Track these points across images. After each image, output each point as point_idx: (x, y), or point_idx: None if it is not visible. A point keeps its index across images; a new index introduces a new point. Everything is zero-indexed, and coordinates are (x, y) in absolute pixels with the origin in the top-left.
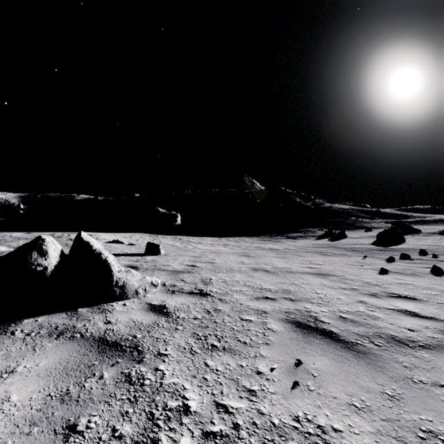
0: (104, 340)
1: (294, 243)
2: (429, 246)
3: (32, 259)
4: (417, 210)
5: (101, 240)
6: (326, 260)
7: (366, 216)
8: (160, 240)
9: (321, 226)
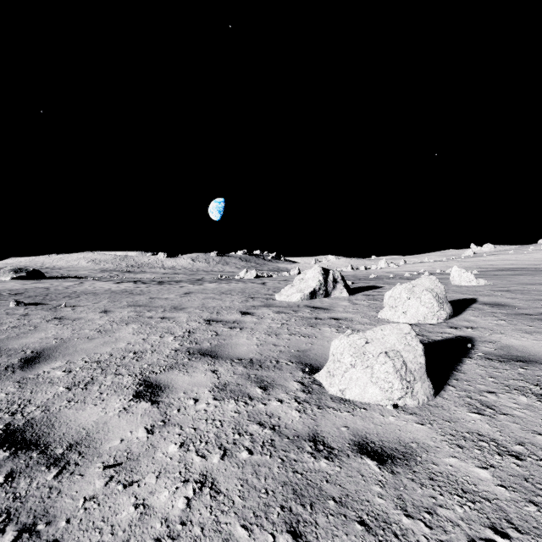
0: None
1: None
2: None
3: None
4: None
5: None
6: None
7: None
8: None
9: None
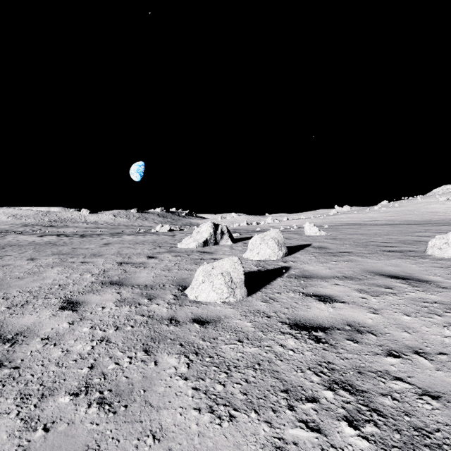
0: None
1: None
2: None
3: None
4: None
5: None
6: None
7: None
8: None
9: None
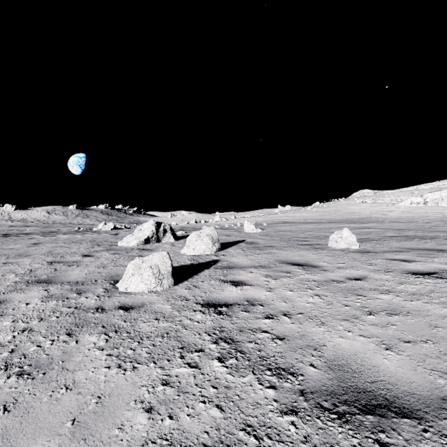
0: None
1: None
2: None
3: None
4: None
5: None
6: None
7: None
8: None
9: None
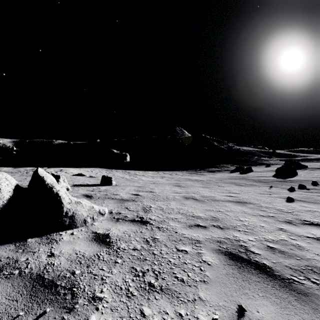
0: (41, 278)
1: (213, 175)
2: (317, 178)
3: None
4: (303, 151)
5: (69, 173)
6: (241, 189)
7: (265, 155)
8: (114, 173)
9: (233, 163)
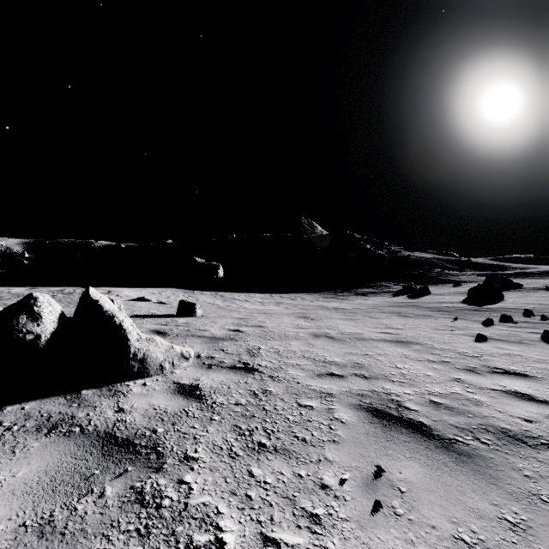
0: (112, 436)
1: (364, 301)
2: (535, 305)
3: (19, 325)
4: (517, 260)
5: (123, 297)
6: (406, 323)
7: (454, 267)
8: (197, 297)
9: (398, 280)
